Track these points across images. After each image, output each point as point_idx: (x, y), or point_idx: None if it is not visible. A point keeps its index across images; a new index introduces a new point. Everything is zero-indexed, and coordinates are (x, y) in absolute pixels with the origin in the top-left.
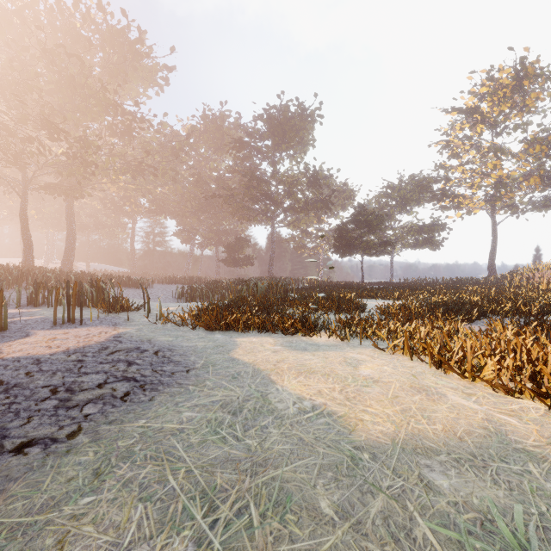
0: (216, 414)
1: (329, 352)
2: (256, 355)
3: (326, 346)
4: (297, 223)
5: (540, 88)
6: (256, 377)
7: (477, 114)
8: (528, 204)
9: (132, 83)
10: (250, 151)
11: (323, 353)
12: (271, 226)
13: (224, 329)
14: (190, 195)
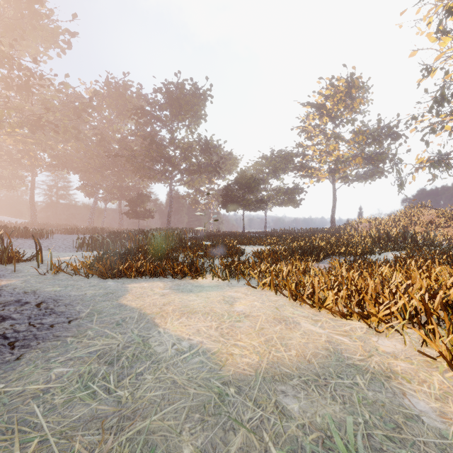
0: (91, 366)
1: (211, 292)
2: (144, 300)
3: (209, 287)
4: (192, 183)
5: (362, 96)
6: (141, 322)
7: (323, 109)
8: (355, 176)
9: (30, 40)
10: (151, 118)
11: (206, 293)
12: (169, 185)
13: (117, 276)
14: (93, 153)
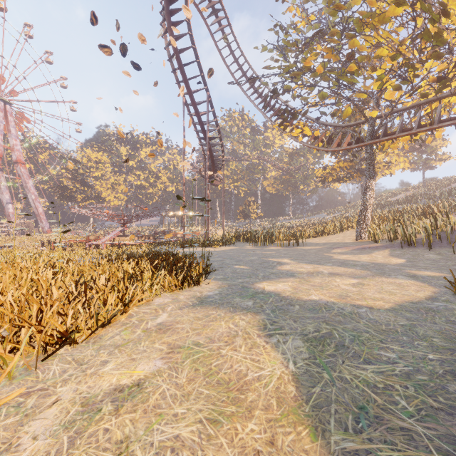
0: (360, 348)
1: None
2: None
3: None
4: None
5: None
6: (321, 397)
7: None
8: None
9: None
10: None
11: None
12: None
13: None
14: None
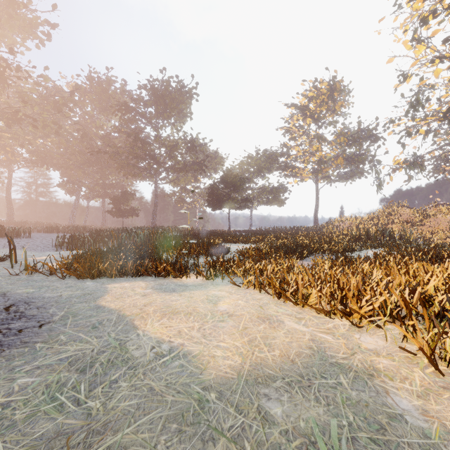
0: (60, 375)
1: (194, 291)
2: (124, 301)
3: (193, 286)
4: (177, 181)
5: (343, 99)
6: (119, 324)
7: (307, 110)
8: (336, 176)
9: (6, 30)
10: (135, 115)
11: (189, 293)
12: (154, 183)
13: (96, 276)
14: (75, 149)
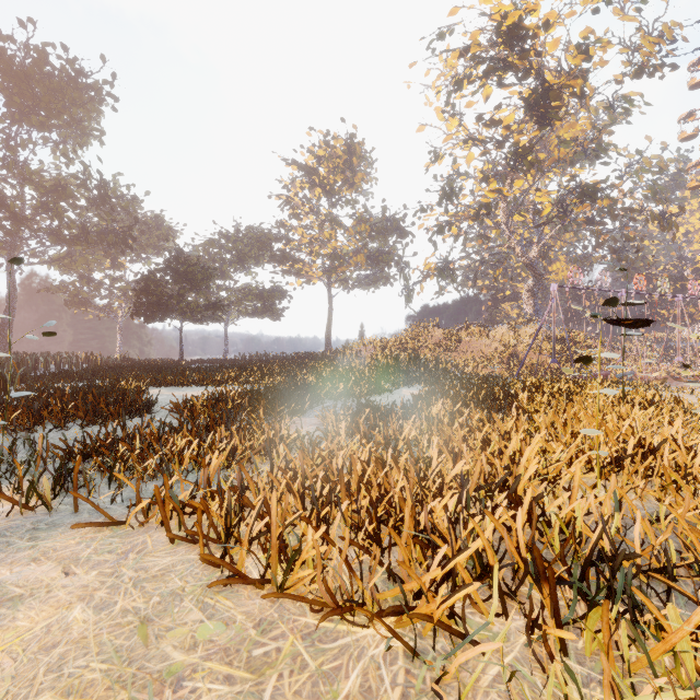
0: None
1: None
2: None
3: None
4: (70, 262)
5: (365, 171)
6: None
7: (316, 176)
8: (356, 281)
9: None
10: None
11: None
12: (7, 259)
13: None
14: None
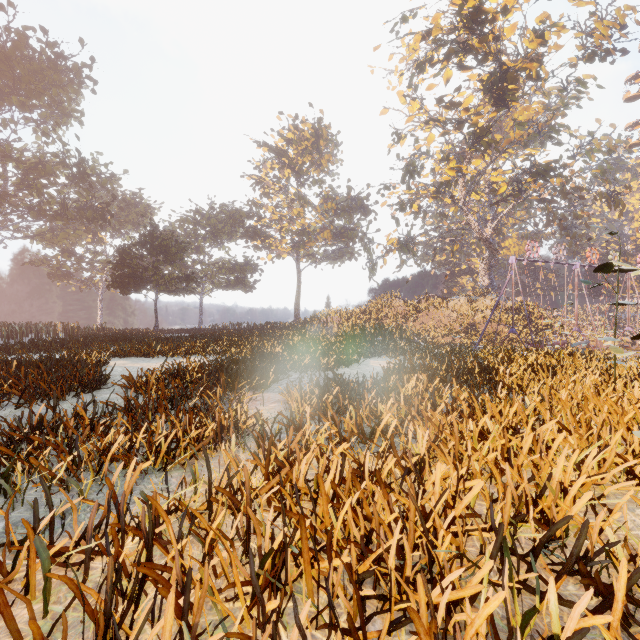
0: None
1: None
2: None
3: None
4: (51, 236)
5: (331, 153)
6: None
7: (285, 157)
8: (323, 255)
9: None
10: None
11: None
12: None
13: None
14: None
